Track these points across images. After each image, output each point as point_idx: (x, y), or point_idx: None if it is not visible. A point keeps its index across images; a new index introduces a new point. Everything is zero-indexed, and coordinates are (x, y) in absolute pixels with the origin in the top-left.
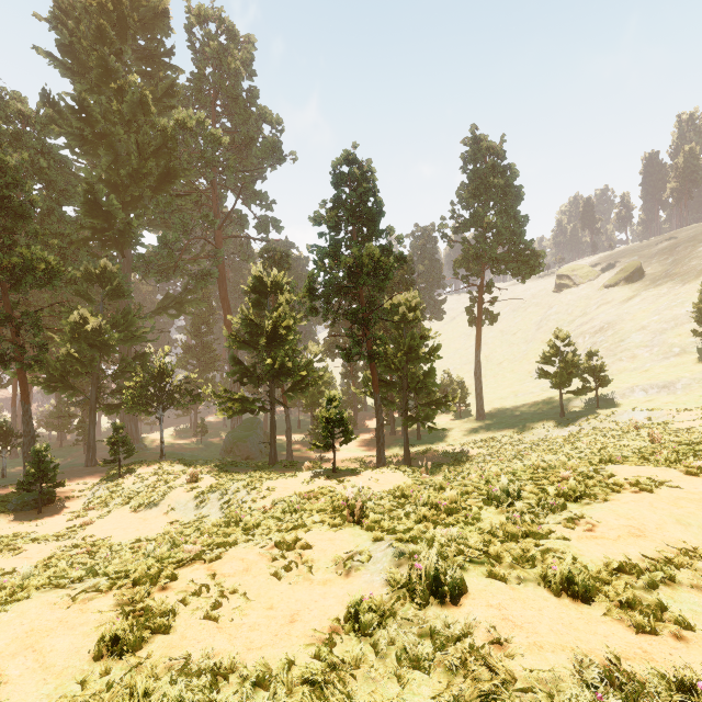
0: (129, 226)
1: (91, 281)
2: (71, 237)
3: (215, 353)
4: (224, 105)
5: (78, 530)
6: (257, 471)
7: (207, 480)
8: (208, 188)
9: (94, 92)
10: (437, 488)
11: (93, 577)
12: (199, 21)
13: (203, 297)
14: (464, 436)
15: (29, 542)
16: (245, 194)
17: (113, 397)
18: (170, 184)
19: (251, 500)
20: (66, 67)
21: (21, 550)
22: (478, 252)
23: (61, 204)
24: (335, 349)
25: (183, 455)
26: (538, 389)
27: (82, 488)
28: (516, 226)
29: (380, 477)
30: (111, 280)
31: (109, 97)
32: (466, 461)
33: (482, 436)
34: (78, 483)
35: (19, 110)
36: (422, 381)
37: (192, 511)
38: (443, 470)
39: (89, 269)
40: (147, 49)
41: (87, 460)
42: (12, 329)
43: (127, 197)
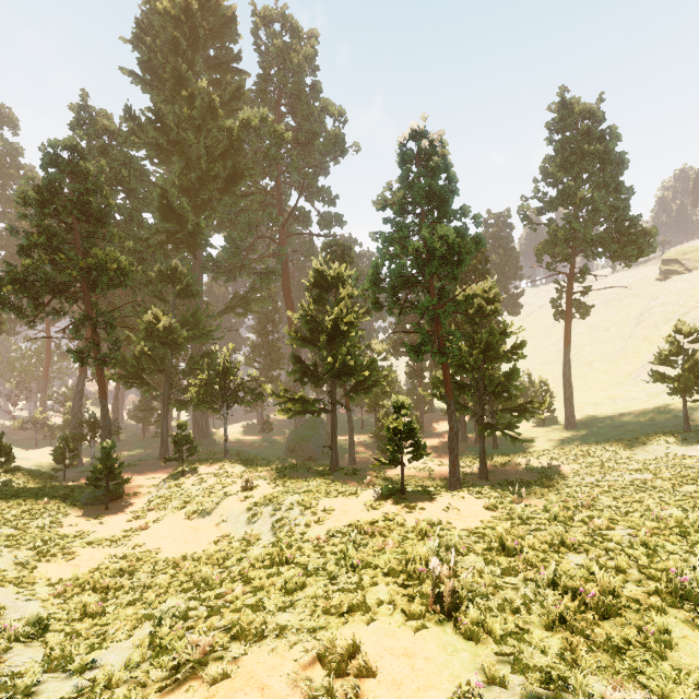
0: (198, 227)
1: (164, 282)
2: (149, 241)
3: (280, 351)
4: (288, 104)
5: (133, 535)
6: (316, 477)
7: (263, 489)
8: (273, 187)
9: (169, 103)
10: (555, 544)
11: (63, 670)
12: (264, 23)
13: (269, 296)
14: (551, 447)
15: (84, 545)
16: (308, 191)
17: (183, 394)
18: (236, 185)
19: (304, 524)
20: (146, 83)
21: (74, 555)
22: (569, 234)
23: (141, 211)
24: (399, 347)
25: (248, 453)
26: (643, 395)
27: (150, 484)
28: (616, 201)
29: (460, 505)
30: (181, 280)
31: (182, 106)
32: (558, 479)
33: (575, 448)
34: (148, 477)
35: (105, 125)
36: (503, 383)
37: (243, 526)
38: (533, 491)
39: (162, 270)
40: (217, 58)
41: (160, 453)
42: (91, 328)
43: (198, 201)
